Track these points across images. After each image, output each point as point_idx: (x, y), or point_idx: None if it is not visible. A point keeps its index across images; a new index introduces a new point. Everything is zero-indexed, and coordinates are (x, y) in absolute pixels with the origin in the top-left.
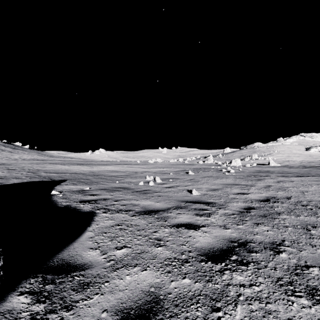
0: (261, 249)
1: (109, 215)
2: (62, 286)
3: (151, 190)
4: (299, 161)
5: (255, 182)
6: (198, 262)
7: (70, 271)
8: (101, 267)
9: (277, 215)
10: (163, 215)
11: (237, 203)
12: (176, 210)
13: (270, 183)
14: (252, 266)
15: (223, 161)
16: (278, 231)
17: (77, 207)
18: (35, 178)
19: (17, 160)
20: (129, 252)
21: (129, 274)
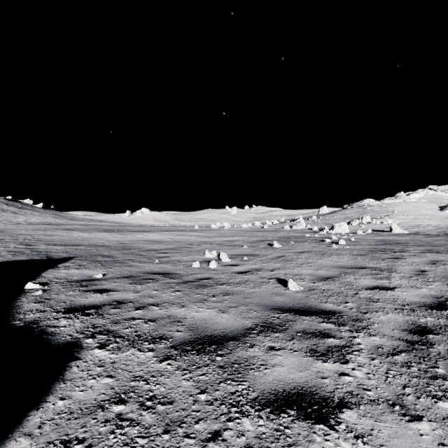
0: None
1: (110, 355)
2: None
3: (212, 278)
4: (435, 226)
5: (393, 264)
6: None
7: None
8: None
9: None
10: (235, 356)
11: (387, 314)
12: (265, 338)
13: (421, 266)
14: None
15: (319, 226)
16: None
17: (51, 327)
18: (22, 255)
19: (19, 225)
20: None
21: None
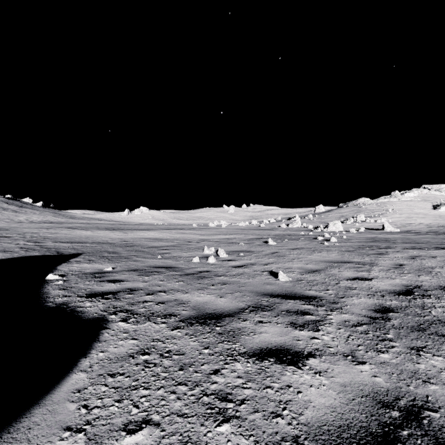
0: None
1: (132, 326)
2: None
3: (210, 271)
4: (426, 224)
5: (376, 258)
6: None
7: None
8: None
9: (444, 328)
10: (231, 327)
11: (359, 299)
12: (255, 315)
13: (401, 260)
14: None
15: (315, 225)
16: None
17: (79, 307)
18: (34, 251)
19: (22, 223)
20: (152, 444)
21: None
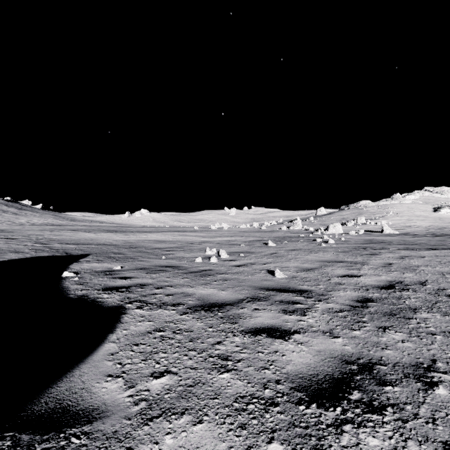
0: (400, 378)
1: (146, 312)
2: None
3: (213, 270)
4: (425, 226)
5: (368, 258)
6: (293, 405)
7: (66, 425)
8: (123, 415)
9: (412, 313)
10: (231, 313)
11: (345, 292)
12: (252, 304)
13: (391, 260)
14: (392, 415)
15: (316, 227)
16: (420, 342)
17: (98, 298)
18: (44, 252)
19: (24, 226)
20: (173, 384)
21: (171, 432)
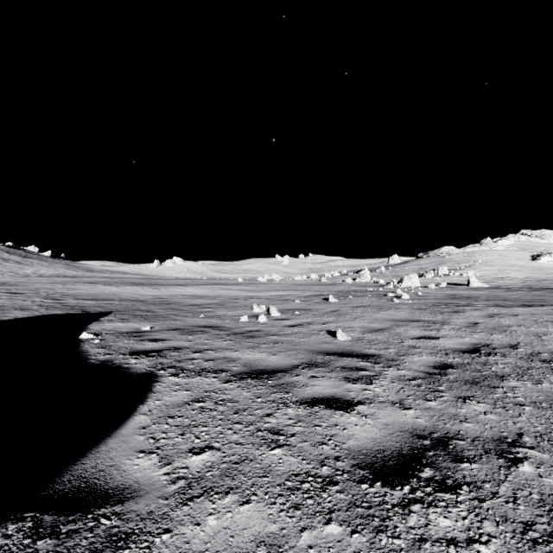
0: (480, 454)
1: (183, 380)
2: (71, 542)
3: (261, 331)
4: (521, 278)
5: (449, 317)
6: (355, 484)
7: (94, 505)
8: (158, 495)
9: (498, 381)
10: (283, 381)
11: (421, 357)
12: (308, 371)
13: (477, 319)
14: (467, 494)
15: (387, 279)
16: (506, 413)
17: (124, 364)
18: (56, 309)
19: (29, 277)
20: (216, 461)
21: (214, 513)
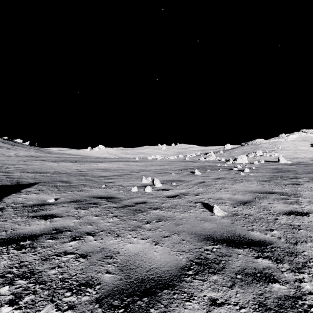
0: None
1: None
2: None
3: (147, 202)
4: (309, 157)
5: (295, 189)
6: None
7: None
8: None
9: None
10: None
11: None
12: (202, 283)
13: None
14: None
15: (225, 158)
16: None
17: None
18: None
19: (9, 157)
20: None
21: None
